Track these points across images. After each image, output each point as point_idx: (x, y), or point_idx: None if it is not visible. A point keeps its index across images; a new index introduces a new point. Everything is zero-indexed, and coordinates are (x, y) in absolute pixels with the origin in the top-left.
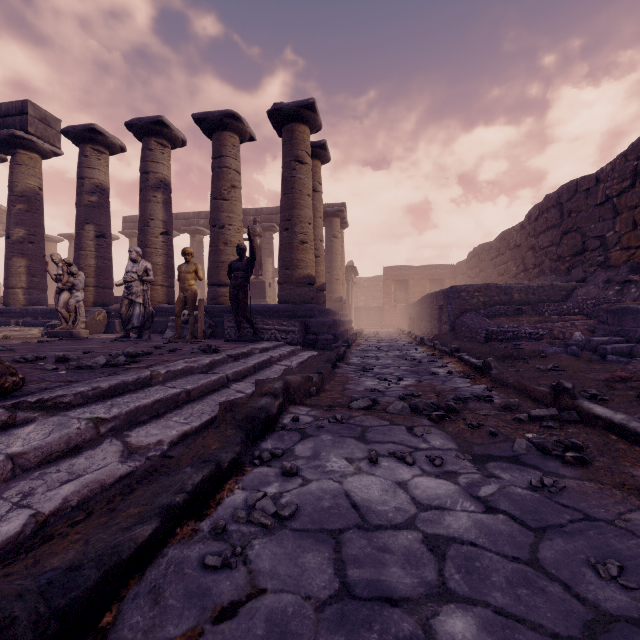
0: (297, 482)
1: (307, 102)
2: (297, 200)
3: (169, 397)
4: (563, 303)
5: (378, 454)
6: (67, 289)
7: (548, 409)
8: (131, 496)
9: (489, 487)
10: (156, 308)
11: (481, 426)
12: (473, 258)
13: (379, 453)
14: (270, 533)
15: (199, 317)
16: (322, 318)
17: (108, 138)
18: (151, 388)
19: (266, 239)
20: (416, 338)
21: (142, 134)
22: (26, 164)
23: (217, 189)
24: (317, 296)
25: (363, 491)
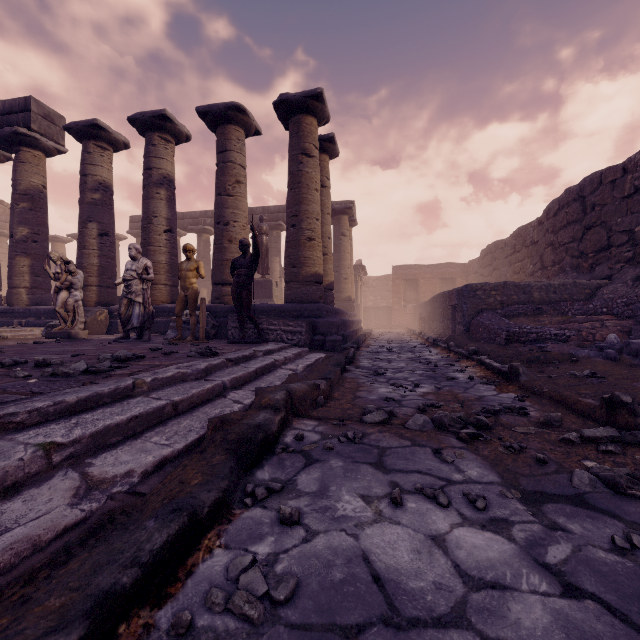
0: (298, 535)
1: (314, 92)
2: (304, 195)
3: (150, 412)
4: (589, 302)
5: (401, 489)
6: (65, 288)
7: (605, 429)
8: (62, 571)
9: (558, 548)
10: (159, 308)
11: (524, 449)
12: (486, 256)
13: (403, 488)
14: (256, 633)
15: (201, 317)
16: (330, 318)
17: (111, 134)
18: (131, 400)
19: (273, 238)
20: (428, 339)
21: (145, 129)
22: (30, 162)
23: (221, 185)
24: (325, 295)
25: (387, 552)
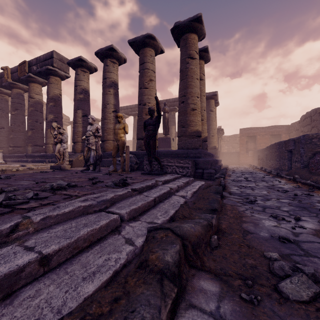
0: None
1: (196, 16)
2: (189, 82)
3: None
4: None
5: None
6: (59, 142)
7: None
8: None
9: None
10: (109, 153)
11: None
12: (306, 119)
13: None
14: None
15: (126, 157)
16: (206, 158)
17: (88, 63)
18: None
19: (171, 116)
20: (271, 172)
21: (103, 58)
22: (54, 83)
23: (141, 82)
24: (202, 145)
25: None
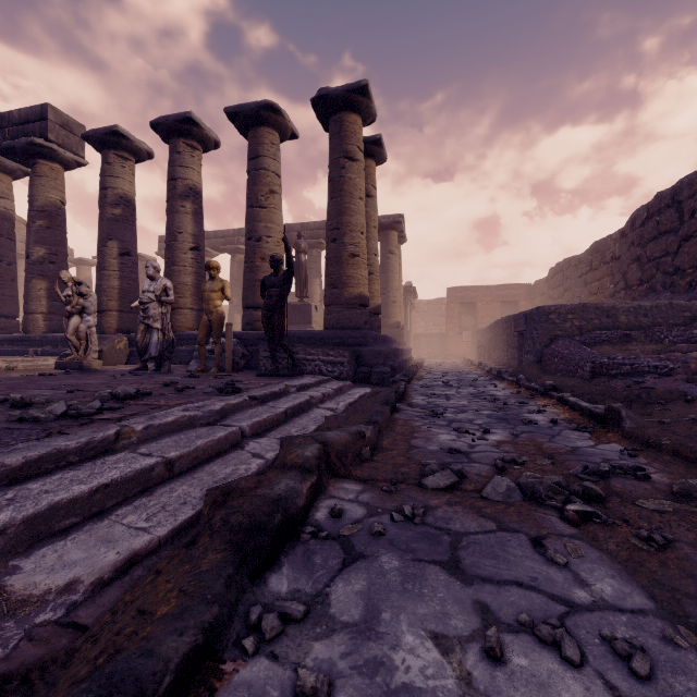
0: None
1: (359, 85)
2: (347, 204)
3: (129, 476)
4: (692, 327)
5: (496, 620)
6: (77, 313)
7: None
8: None
9: None
10: (184, 335)
11: (670, 542)
12: (556, 275)
13: (497, 617)
14: None
15: (226, 345)
16: (377, 346)
17: (133, 142)
18: (109, 457)
19: (313, 257)
20: (491, 371)
21: (169, 135)
22: (47, 175)
23: (253, 195)
24: (371, 320)
25: None
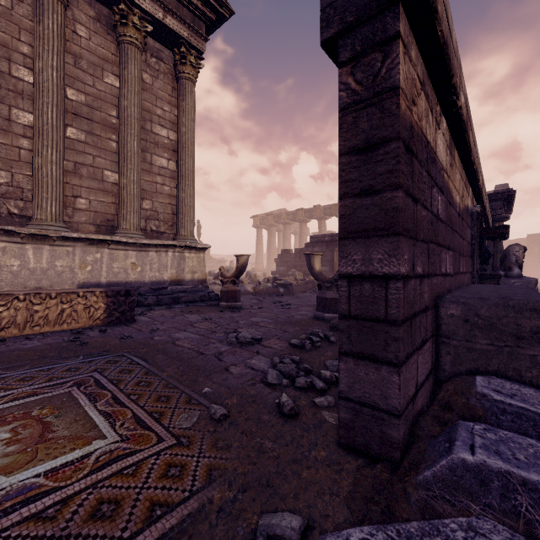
0: None
1: None
2: None
3: None
4: None
5: None
6: None
7: None
8: None
9: None
10: None
11: None
12: None
13: None
14: None
15: None
16: None
17: None
18: None
19: None
20: None
21: None
22: None
23: None
24: None
25: None
